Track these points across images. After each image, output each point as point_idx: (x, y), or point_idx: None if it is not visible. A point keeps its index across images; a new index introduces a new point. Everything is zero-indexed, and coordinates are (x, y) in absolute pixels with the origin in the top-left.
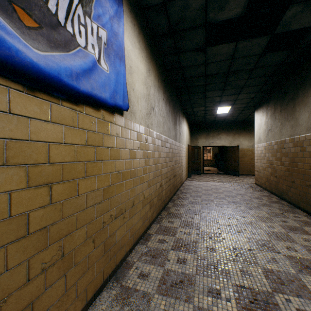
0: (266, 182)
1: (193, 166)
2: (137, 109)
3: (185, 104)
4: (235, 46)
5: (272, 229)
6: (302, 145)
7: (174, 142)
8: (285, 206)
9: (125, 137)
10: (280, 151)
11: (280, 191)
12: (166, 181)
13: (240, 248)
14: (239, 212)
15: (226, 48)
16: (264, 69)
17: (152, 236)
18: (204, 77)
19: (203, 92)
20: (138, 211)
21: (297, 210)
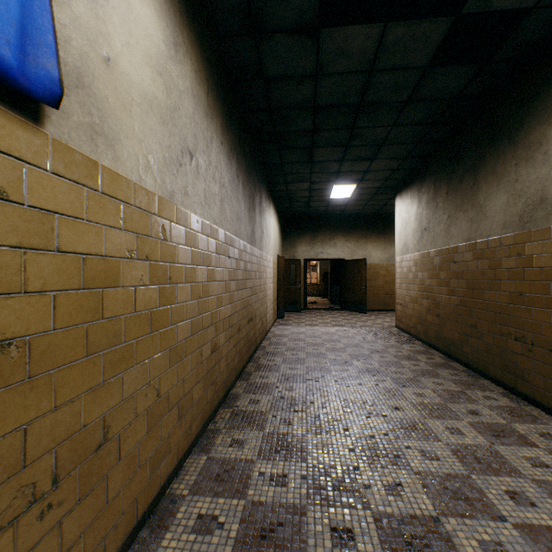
0: (418, 325)
1: (287, 297)
2: (124, 131)
3: (272, 173)
4: (381, 37)
5: (460, 438)
6: (492, 256)
7: (250, 247)
8: (461, 374)
9: (57, 210)
10: (447, 269)
11: (447, 343)
12: (231, 336)
13: (413, 515)
14: (385, 395)
15: (361, 38)
16: (426, 106)
17: (180, 506)
18: (312, 113)
19: (309, 149)
20: (131, 448)
21: (483, 381)
